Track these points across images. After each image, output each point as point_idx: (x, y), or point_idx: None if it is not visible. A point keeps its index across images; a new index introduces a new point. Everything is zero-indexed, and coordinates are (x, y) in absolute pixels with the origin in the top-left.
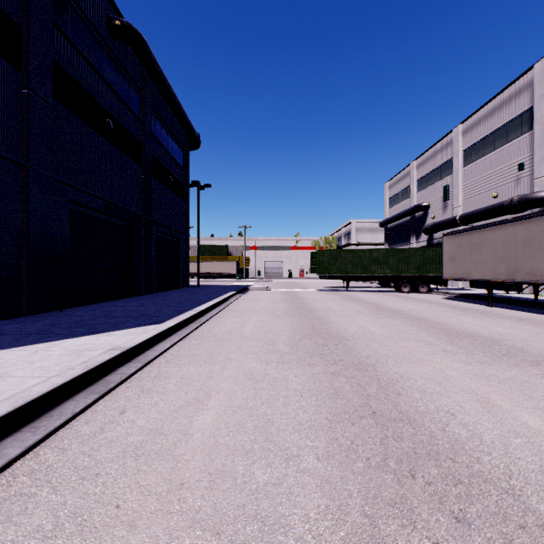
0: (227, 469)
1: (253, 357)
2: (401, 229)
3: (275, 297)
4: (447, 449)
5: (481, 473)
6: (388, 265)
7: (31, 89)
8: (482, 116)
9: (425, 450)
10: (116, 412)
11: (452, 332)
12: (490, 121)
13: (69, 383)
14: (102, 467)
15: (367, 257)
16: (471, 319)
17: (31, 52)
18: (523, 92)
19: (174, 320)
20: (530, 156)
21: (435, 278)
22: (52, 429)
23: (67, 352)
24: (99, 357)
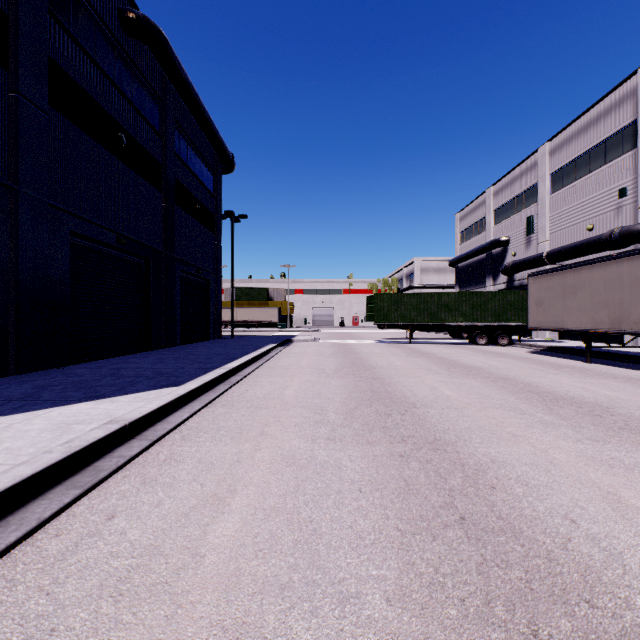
0: (251, 620)
1: (296, 431)
2: (475, 268)
3: (325, 351)
4: (577, 582)
5: (638, 628)
6: (460, 312)
7: (19, 92)
8: (574, 132)
9: (545, 585)
10: (101, 517)
11: (548, 397)
12: (583, 137)
13: (40, 474)
14: (62, 617)
15: (435, 302)
16: (568, 379)
17: (19, 46)
18: (625, 102)
19: (197, 381)
20: (634, 180)
21: (518, 327)
22: (2, 548)
23: (50, 426)
24: (90, 434)
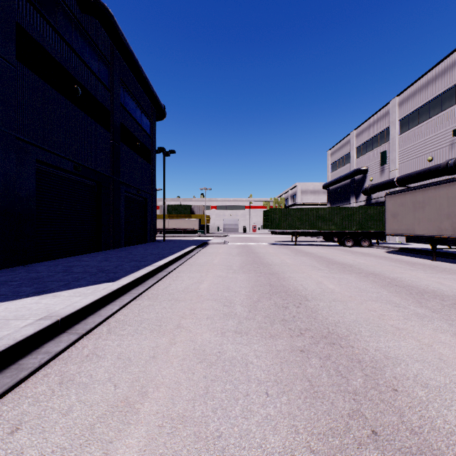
0: None
1: (207, 324)
2: (342, 190)
3: (232, 251)
4: None
5: None
6: (333, 222)
7: None
8: (417, 88)
9: None
10: (4, 430)
11: (414, 290)
12: (425, 92)
13: None
14: None
15: (314, 214)
16: (423, 274)
17: None
18: None
19: (130, 277)
20: None
21: (376, 233)
22: None
23: None
24: (21, 331)
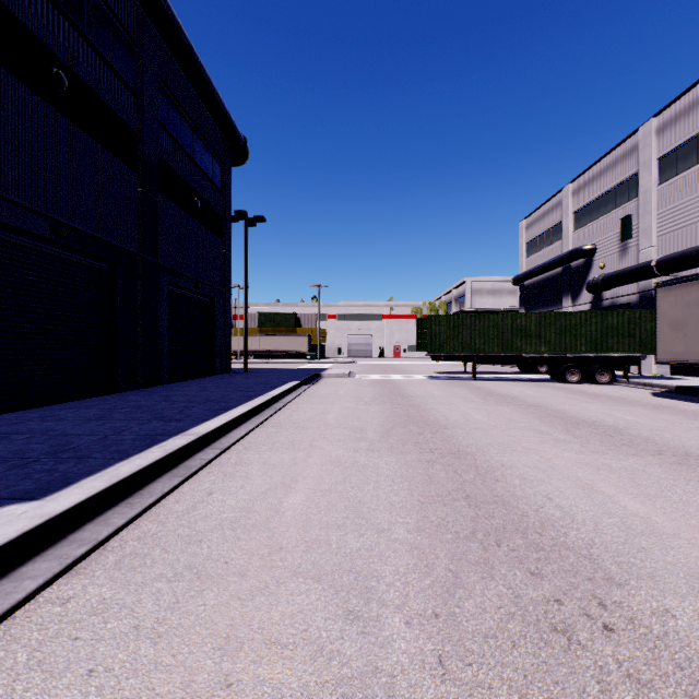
0: None
1: None
2: (547, 286)
3: (363, 393)
4: None
5: None
6: (542, 339)
7: None
8: (696, 99)
9: None
10: None
11: None
12: None
13: None
14: None
15: (509, 325)
16: None
17: None
18: None
19: (97, 481)
20: None
21: (622, 359)
22: None
23: None
24: None
